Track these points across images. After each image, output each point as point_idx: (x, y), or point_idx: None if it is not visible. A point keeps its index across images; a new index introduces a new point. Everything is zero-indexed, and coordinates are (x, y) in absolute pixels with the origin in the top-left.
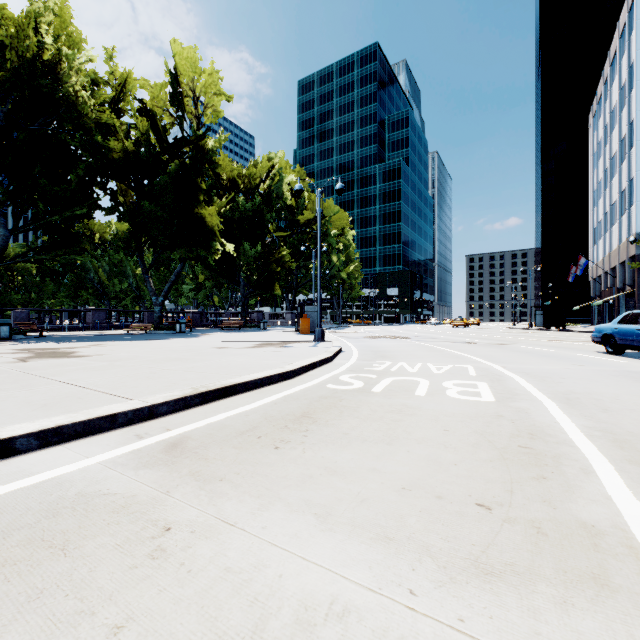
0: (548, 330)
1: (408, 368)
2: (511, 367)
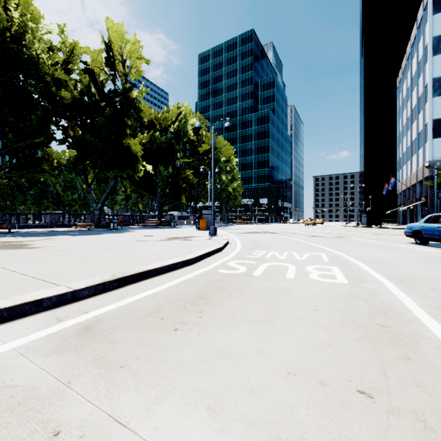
0: (370, 227)
1: (278, 256)
2: (352, 254)
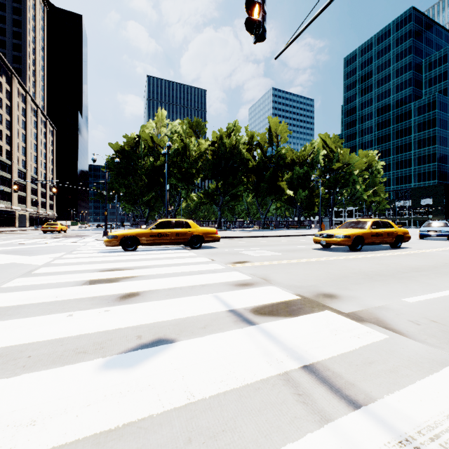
0: None
1: None
2: None
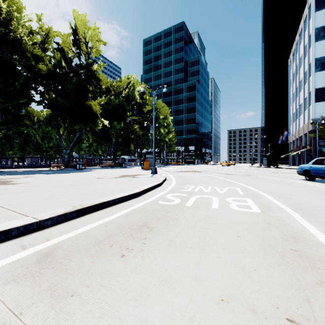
0: (269, 167)
1: (204, 189)
2: (260, 188)
